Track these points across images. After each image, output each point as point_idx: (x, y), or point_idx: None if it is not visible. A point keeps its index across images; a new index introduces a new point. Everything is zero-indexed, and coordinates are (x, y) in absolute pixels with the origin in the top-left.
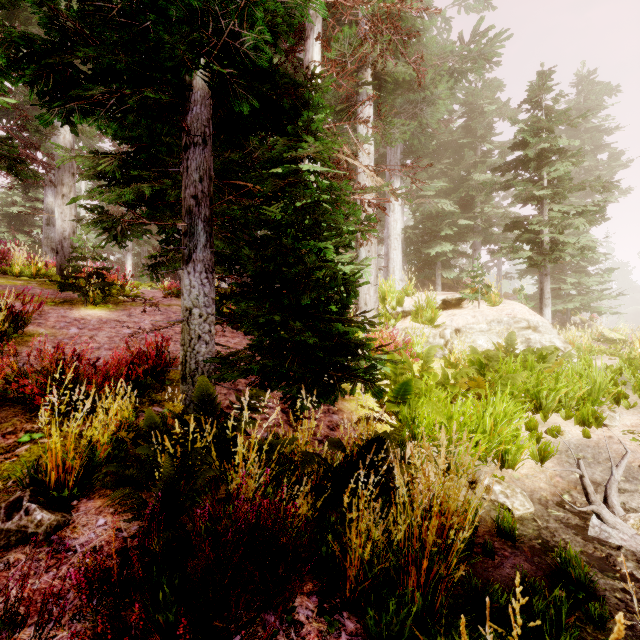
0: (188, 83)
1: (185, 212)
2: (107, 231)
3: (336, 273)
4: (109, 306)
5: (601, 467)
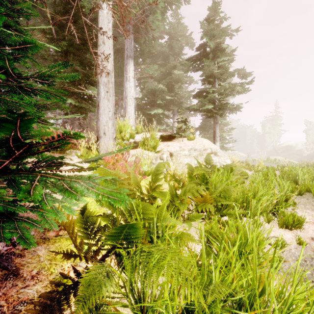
0: None
1: None
2: None
3: None
4: None
5: None
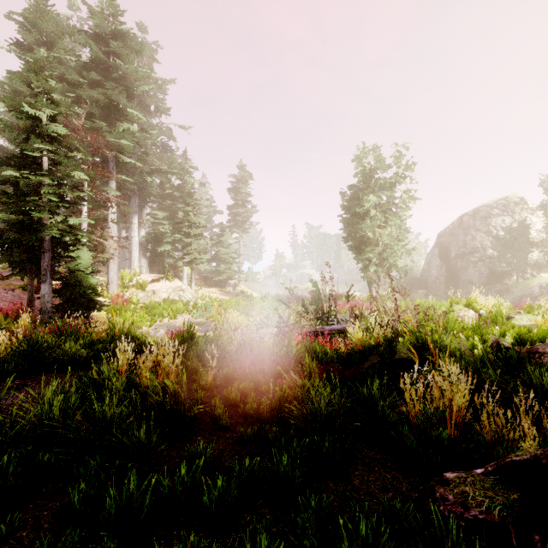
0: (44, 236)
1: (43, 269)
2: None
3: (91, 284)
4: None
5: (165, 326)
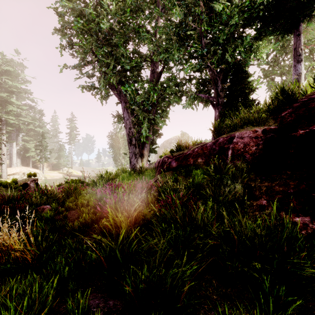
0: None
1: None
2: None
3: None
4: None
5: None
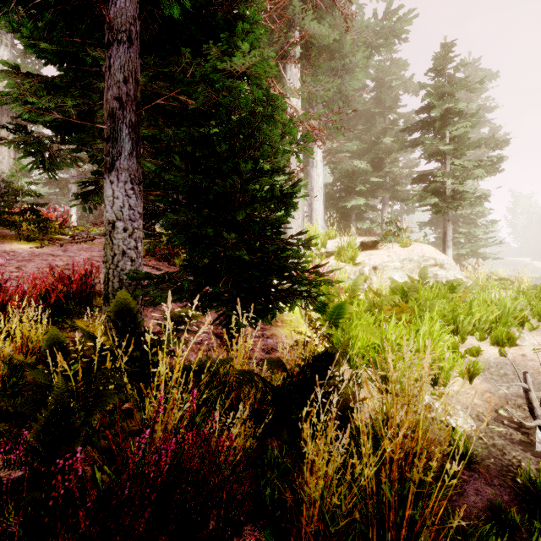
0: None
1: (107, 115)
2: (32, 154)
3: (273, 186)
4: (45, 242)
5: None
